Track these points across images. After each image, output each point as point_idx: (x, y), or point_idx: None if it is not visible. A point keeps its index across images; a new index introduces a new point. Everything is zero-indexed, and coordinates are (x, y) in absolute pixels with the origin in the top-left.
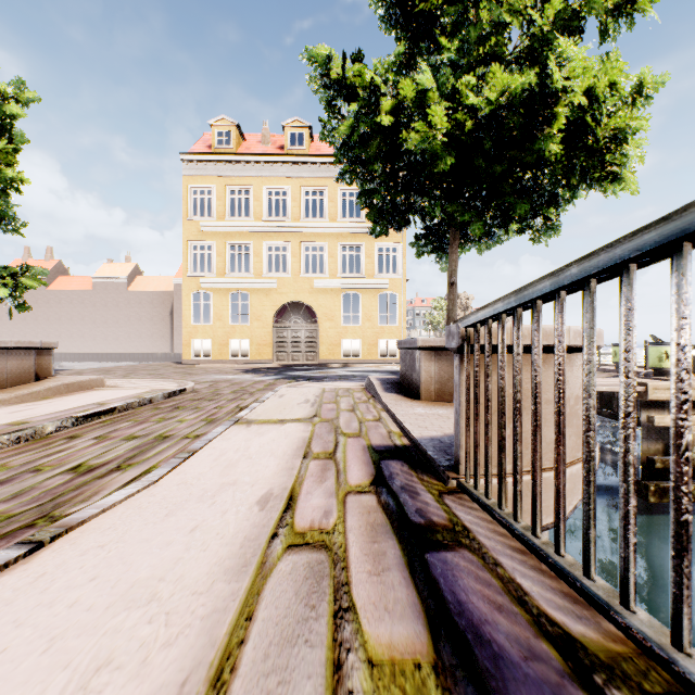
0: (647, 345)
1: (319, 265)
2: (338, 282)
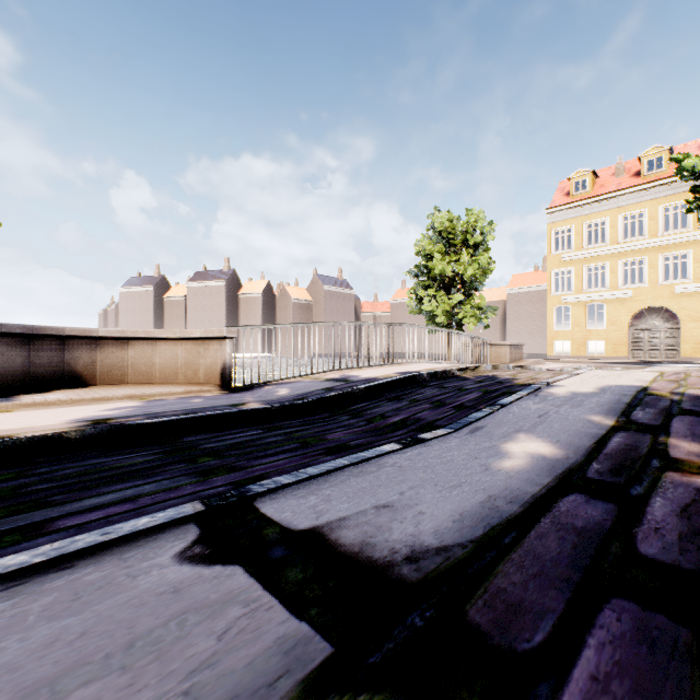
0: None
1: (680, 265)
2: None
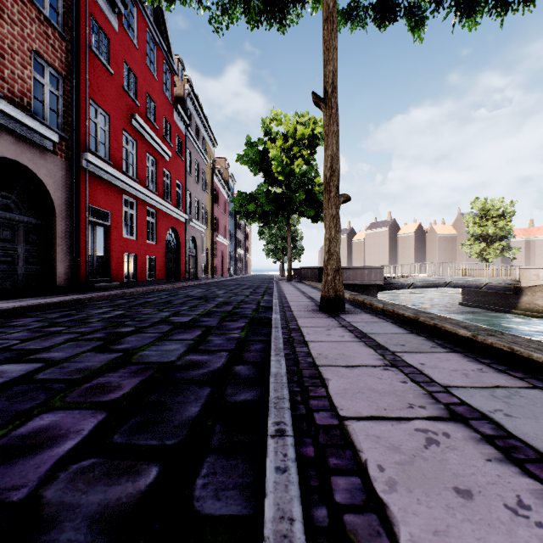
0: None
1: None
2: None
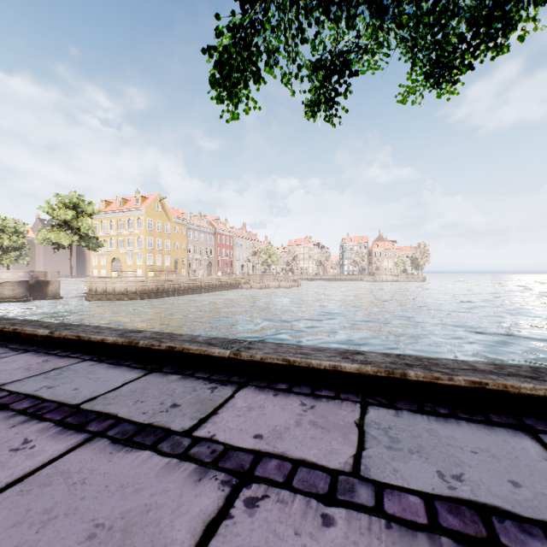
0: (145, 271)
1: None
2: (125, 251)
